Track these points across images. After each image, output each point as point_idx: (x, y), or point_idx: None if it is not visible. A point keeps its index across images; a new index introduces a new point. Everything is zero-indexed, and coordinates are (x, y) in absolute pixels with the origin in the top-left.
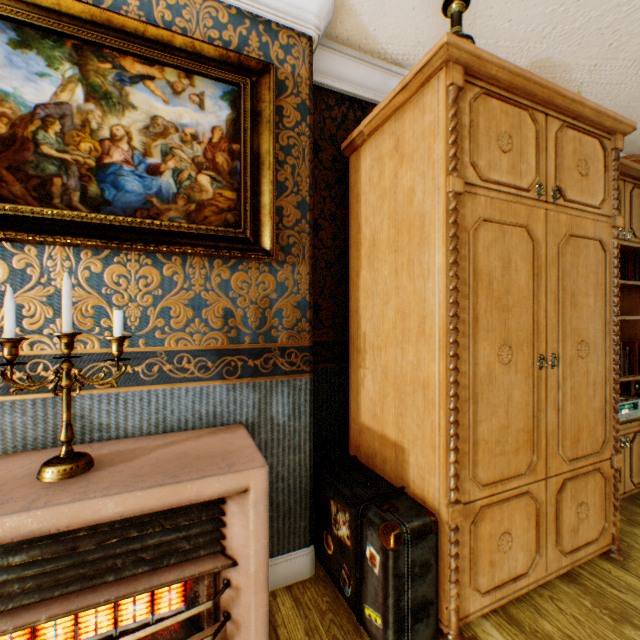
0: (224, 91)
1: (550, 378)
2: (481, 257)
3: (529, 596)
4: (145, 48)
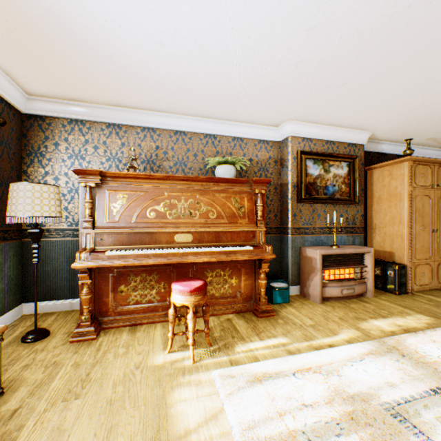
0: (346, 164)
1: (434, 235)
2: (416, 204)
3: (428, 291)
4: (333, 159)
